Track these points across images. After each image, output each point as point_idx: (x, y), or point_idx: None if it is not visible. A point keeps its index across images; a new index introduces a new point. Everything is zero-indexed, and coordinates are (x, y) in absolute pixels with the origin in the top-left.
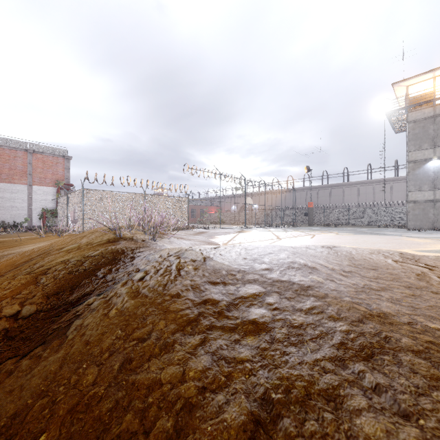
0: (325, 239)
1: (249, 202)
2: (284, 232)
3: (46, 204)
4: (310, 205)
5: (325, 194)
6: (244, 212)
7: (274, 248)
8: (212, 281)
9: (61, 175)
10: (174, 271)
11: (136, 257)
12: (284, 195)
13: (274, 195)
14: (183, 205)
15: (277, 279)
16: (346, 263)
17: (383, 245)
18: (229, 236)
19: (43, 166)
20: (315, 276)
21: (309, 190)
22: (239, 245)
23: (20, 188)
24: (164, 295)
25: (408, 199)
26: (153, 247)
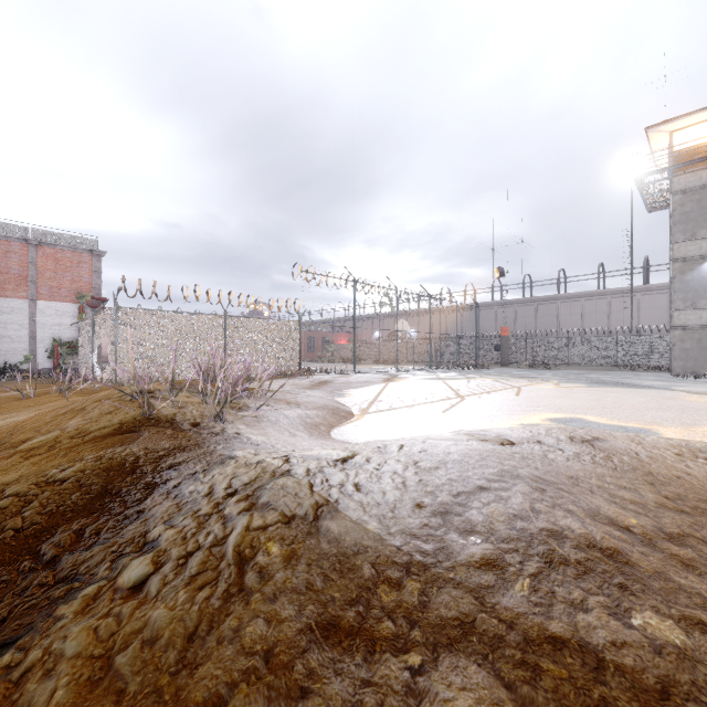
0: (543, 399)
1: (403, 327)
2: (465, 381)
3: (61, 332)
4: (504, 333)
5: (528, 313)
6: (394, 343)
7: (487, 469)
8: (331, 619)
9: (87, 283)
10: (228, 571)
11: (157, 486)
12: (461, 315)
13: (444, 315)
14: (293, 335)
15: (536, 630)
16: (652, 498)
17: (656, 413)
18: (371, 390)
19: (56, 268)
20: (647, 609)
21: (500, 307)
22: (399, 447)
23: (17, 304)
24: (172, 704)
25: (673, 322)
26: (209, 447)
